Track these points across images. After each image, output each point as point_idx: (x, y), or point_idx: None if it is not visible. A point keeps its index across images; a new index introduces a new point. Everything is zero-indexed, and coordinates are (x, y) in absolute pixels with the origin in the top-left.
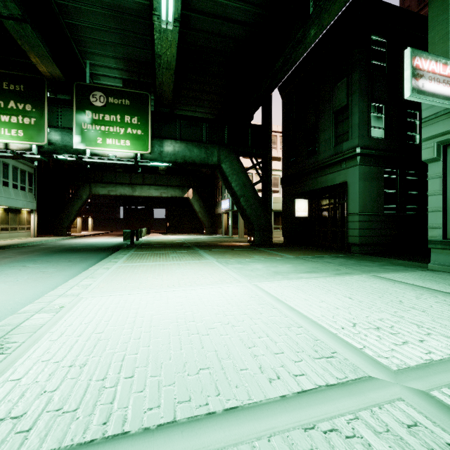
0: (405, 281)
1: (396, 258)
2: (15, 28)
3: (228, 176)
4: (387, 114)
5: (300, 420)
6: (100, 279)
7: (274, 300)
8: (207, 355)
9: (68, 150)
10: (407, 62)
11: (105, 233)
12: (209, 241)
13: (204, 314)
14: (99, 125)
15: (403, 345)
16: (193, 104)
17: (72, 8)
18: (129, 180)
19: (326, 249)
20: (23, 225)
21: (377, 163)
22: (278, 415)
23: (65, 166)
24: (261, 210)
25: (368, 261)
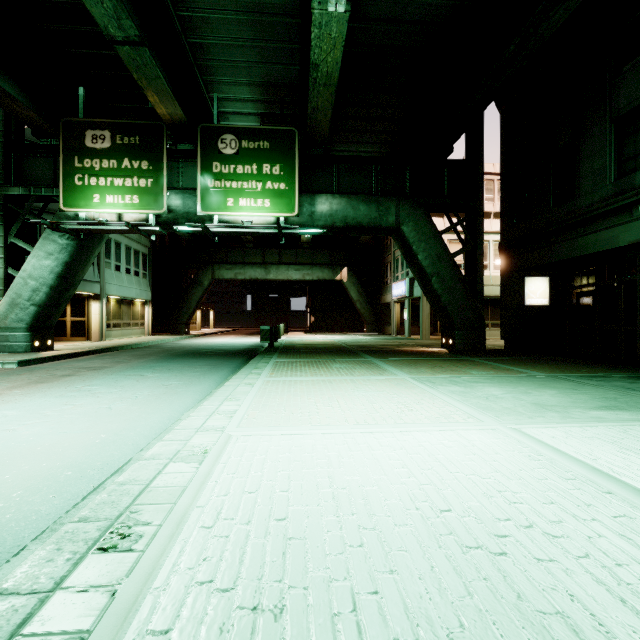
0: None
1: None
2: (131, 56)
3: (413, 243)
4: None
5: None
6: (247, 402)
7: (589, 471)
8: (546, 626)
9: (191, 219)
10: None
11: (230, 331)
12: (378, 344)
13: (462, 494)
14: (230, 181)
15: None
16: (355, 140)
17: (198, 20)
18: (261, 258)
19: (595, 361)
20: (137, 320)
21: None
22: None
23: (183, 244)
24: (465, 296)
25: None
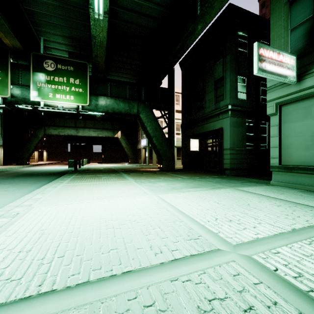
0: (254, 192)
1: (252, 178)
2: None
3: (145, 122)
4: (248, 83)
5: (169, 276)
6: (49, 194)
7: (168, 205)
8: (117, 241)
9: (26, 102)
10: (255, 51)
11: (56, 163)
12: (131, 168)
13: (120, 215)
14: (50, 84)
15: (243, 230)
16: (120, 71)
17: None
18: (74, 124)
19: (210, 172)
20: None
21: (242, 116)
22: (156, 274)
23: (25, 114)
24: (167, 146)
25: (235, 180)
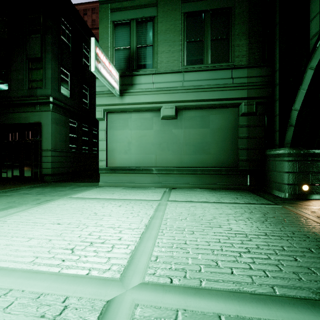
0: (91, 197)
1: (79, 182)
2: None
3: None
4: (71, 81)
5: None
6: None
7: None
8: None
9: None
10: (93, 46)
11: None
12: None
13: None
14: None
15: (113, 249)
16: None
17: None
18: None
19: (19, 181)
20: None
21: (65, 114)
22: None
23: None
24: None
25: (61, 186)
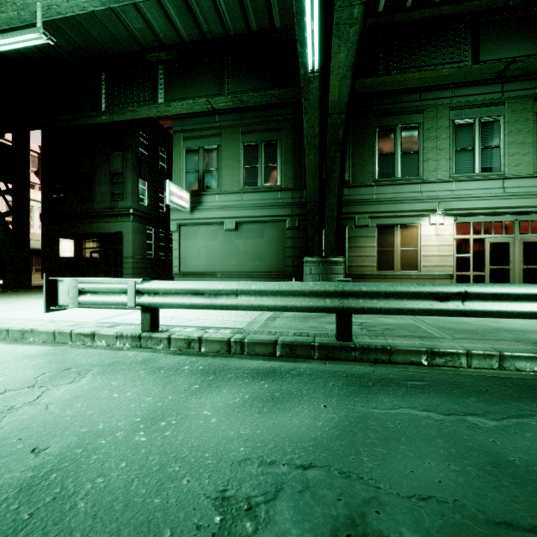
0: None
1: None
2: None
3: None
4: (148, 188)
5: None
6: None
7: None
8: None
9: None
10: (167, 186)
11: None
12: None
13: None
14: None
15: None
16: None
17: None
18: None
19: None
20: None
21: (143, 222)
22: None
23: None
24: (16, 248)
25: None
